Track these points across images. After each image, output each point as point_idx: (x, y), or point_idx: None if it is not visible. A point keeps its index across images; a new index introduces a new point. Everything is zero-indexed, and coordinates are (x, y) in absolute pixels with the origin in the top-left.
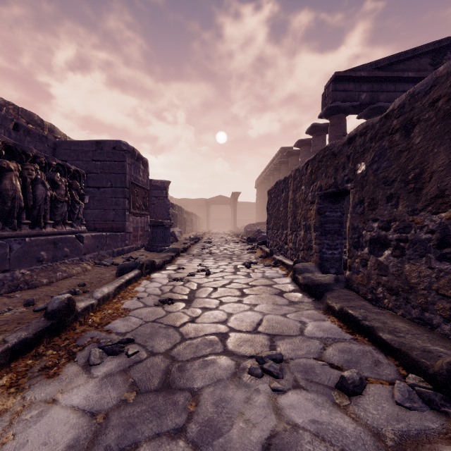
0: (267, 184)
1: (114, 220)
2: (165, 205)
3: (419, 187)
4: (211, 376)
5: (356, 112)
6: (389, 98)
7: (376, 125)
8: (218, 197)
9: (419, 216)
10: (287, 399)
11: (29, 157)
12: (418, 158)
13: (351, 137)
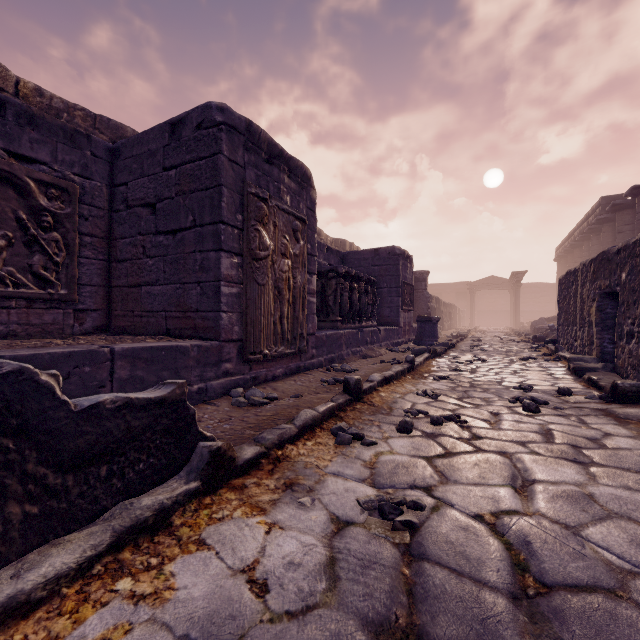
0: (576, 254)
1: (389, 317)
2: (424, 298)
3: None
4: (493, 387)
5: None
6: None
7: (630, 246)
8: (487, 279)
9: None
10: (529, 393)
11: (359, 278)
12: None
13: (618, 250)
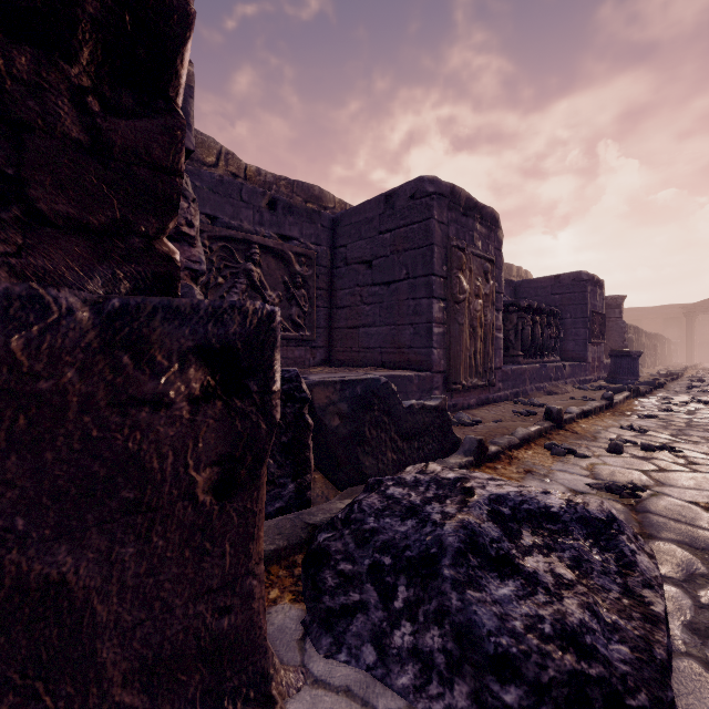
0: None
1: (573, 351)
2: (617, 328)
3: None
4: None
5: None
6: None
7: None
8: None
9: None
10: None
11: (541, 311)
12: None
13: None
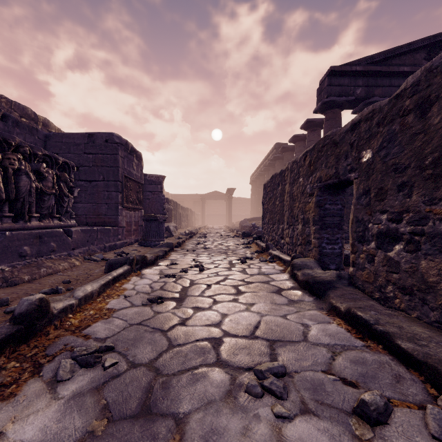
0: (262, 180)
1: (106, 215)
2: (160, 200)
3: (439, 173)
4: (201, 396)
5: (351, 107)
6: (384, 93)
7: (385, 107)
8: (213, 193)
9: (439, 206)
10: (294, 430)
11: (11, 146)
12: (437, 141)
13: (355, 123)
